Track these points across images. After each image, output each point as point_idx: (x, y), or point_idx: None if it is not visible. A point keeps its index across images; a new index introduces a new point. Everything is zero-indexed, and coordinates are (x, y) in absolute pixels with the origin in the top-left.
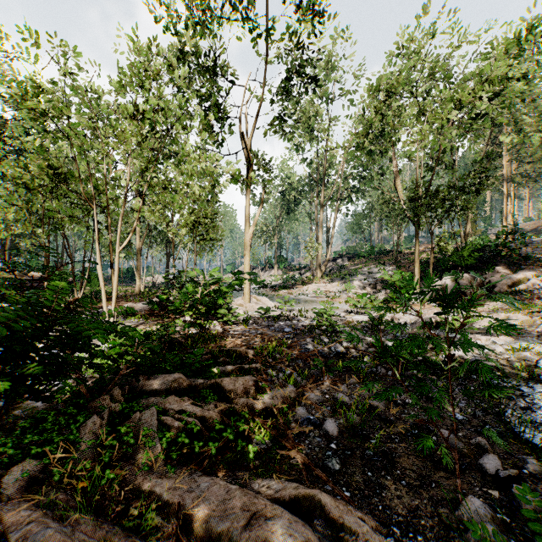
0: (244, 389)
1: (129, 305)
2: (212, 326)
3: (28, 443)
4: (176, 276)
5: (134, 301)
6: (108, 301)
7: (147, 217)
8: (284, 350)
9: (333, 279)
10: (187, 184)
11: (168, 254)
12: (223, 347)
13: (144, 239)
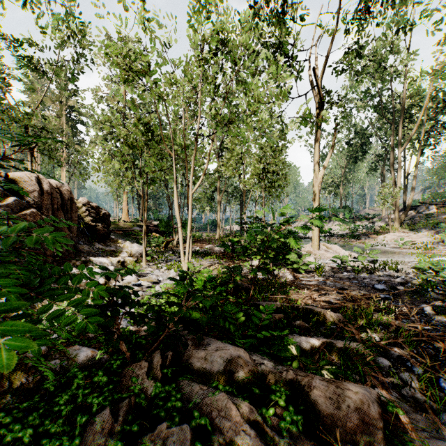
0: (360, 424)
1: (209, 246)
2: (281, 273)
3: (9, 441)
4: (246, 221)
5: (214, 243)
6: (196, 243)
7: (223, 171)
8: (392, 321)
9: (417, 228)
10: (254, 111)
11: (242, 206)
12: (298, 303)
13: (222, 194)
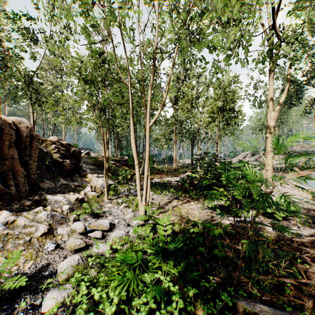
0: None
1: (167, 179)
2: (257, 221)
3: None
4: (202, 157)
5: (171, 175)
6: (157, 174)
7: (179, 113)
8: None
9: None
10: None
11: (192, 145)
12: None
13: (178, 135)
